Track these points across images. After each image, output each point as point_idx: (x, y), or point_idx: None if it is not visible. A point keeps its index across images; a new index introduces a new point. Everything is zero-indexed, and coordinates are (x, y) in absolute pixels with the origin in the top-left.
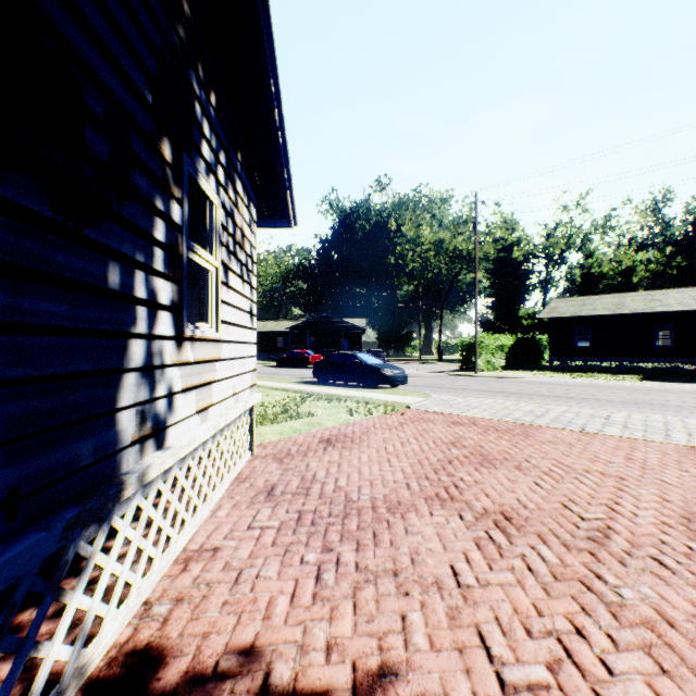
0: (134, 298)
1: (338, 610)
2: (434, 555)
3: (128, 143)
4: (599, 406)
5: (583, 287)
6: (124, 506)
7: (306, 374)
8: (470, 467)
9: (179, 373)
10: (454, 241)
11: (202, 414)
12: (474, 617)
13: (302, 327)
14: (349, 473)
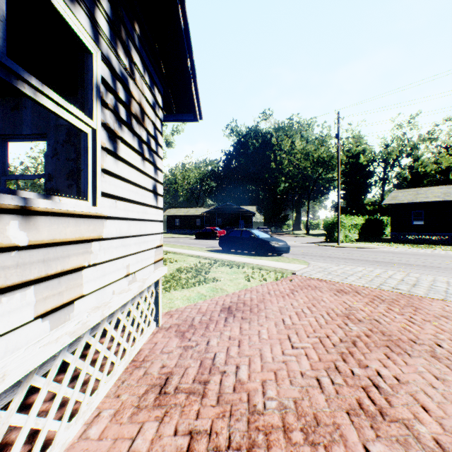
0: None
1: None
2: None
3: None
4: None
5: (411, 182)
6: None
7: (214, 244)
8: (379, 352)
9: None
10: (317, 151)
11: (56, 315)
12: None
13: (213, 212)
14: (250, 357)
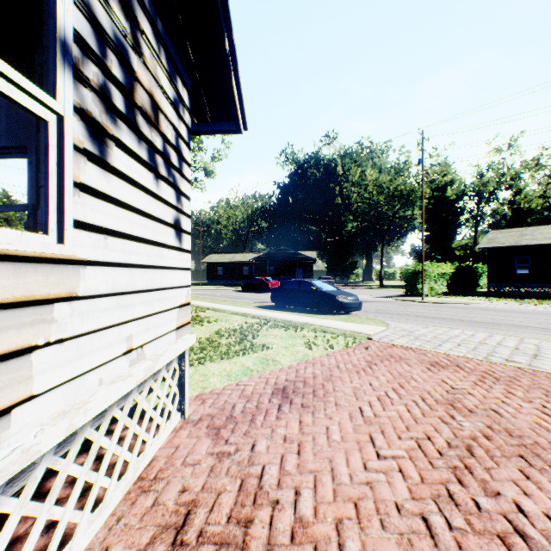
0: None
1: None
2: None
3: None
4: None
5: (511, 221)
6: None
7: (265, 298)
8: (511, 466)
9: None
10: (394, 183)
11: None
12: None
13: (264, 258)
14: (316, 475)
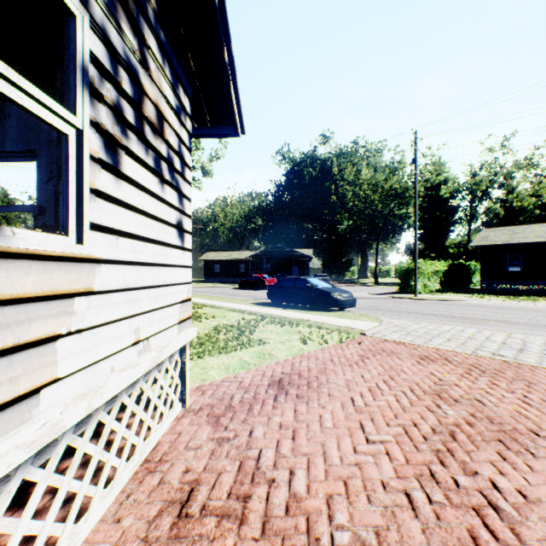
0: None
1: None
2: None
3: None
4: None
5: (504, 220)
6: None
7: (262, 295)
8: (490, 449)
9: None
10: (388, 182)
11: (4, 415)
12: None
13: (260, 256)
14: (309, 457)
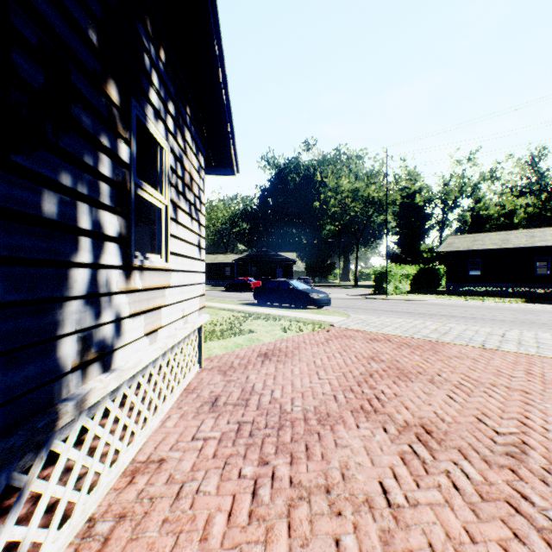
0: (75, 228)
1: (273, 532)
2: (363, 470)
3: (68, 76)
4: (494, 325)
5: (473, 227)
6: (67, 429)
7: (248, 297)
8: (389, 380)
9: (127, 300)
10: (367, 190)
11: (151, 336)
12: (407, 542)
13: (246, 259)
14: (283, 385)
